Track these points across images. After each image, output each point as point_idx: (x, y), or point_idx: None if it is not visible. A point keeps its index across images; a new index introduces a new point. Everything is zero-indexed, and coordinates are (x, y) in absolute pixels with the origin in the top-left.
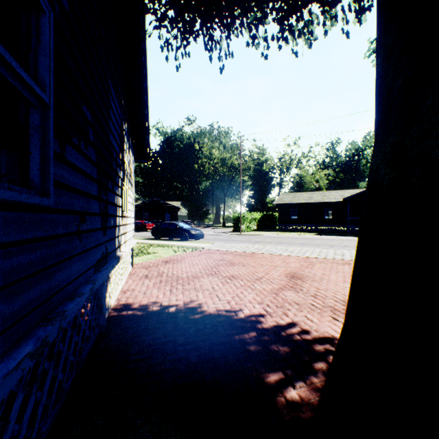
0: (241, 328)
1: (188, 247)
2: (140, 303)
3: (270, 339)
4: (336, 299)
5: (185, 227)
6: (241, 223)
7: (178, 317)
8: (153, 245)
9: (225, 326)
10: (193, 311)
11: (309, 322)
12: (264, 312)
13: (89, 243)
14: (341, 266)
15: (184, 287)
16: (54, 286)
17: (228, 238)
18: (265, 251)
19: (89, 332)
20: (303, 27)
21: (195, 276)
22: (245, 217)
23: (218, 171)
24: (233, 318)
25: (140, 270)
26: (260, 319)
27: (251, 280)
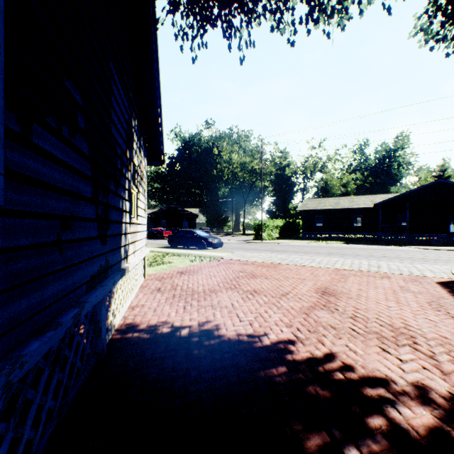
0: (268, 361)
1: (205, 256)
2: (149, 323)
3: (305, 378)
4: (381, 322)
5: (203, 235)
6: (262, 230)
7: (191, 342)
8: (169, 254)
9: (247, 357)
10: (209, 334)
11: (352, 353)
12: (294, 338)
13: (78, 255)
14: (380, 280)
15: (200, 303)
16: (8, 320)
17: (249, 247)
18: (289, 261)
19: (81, 363)
20: (337, 3)
21: (212, 290)
22: (267, 225)
23: (238, 176)
24: (257, 346)
25: (152, 282)
26: (290, 348)
27: (276, 296)
